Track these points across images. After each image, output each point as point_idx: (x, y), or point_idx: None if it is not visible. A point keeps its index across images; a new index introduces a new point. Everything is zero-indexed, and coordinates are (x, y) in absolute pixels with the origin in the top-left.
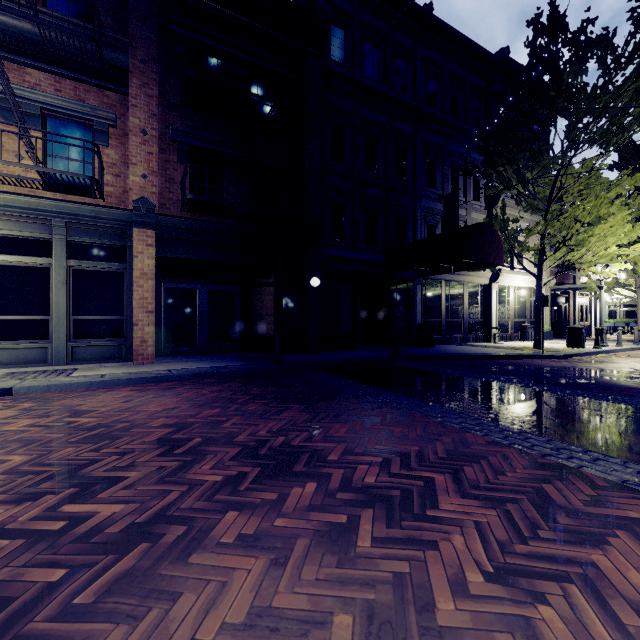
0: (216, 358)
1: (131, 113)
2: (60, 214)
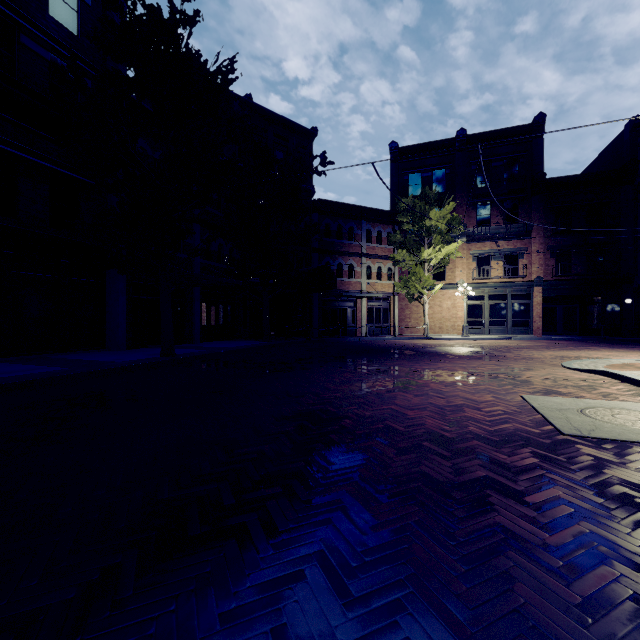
0: (568, 336)
1: (533, 246)
2: (510, 286)
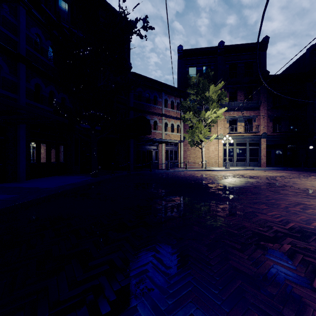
0: (280, 167)
1: (261, 114)
2: (248, 138)
